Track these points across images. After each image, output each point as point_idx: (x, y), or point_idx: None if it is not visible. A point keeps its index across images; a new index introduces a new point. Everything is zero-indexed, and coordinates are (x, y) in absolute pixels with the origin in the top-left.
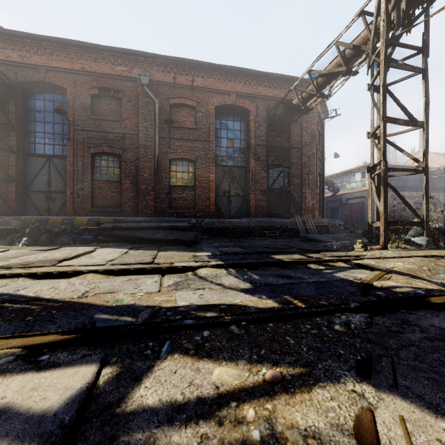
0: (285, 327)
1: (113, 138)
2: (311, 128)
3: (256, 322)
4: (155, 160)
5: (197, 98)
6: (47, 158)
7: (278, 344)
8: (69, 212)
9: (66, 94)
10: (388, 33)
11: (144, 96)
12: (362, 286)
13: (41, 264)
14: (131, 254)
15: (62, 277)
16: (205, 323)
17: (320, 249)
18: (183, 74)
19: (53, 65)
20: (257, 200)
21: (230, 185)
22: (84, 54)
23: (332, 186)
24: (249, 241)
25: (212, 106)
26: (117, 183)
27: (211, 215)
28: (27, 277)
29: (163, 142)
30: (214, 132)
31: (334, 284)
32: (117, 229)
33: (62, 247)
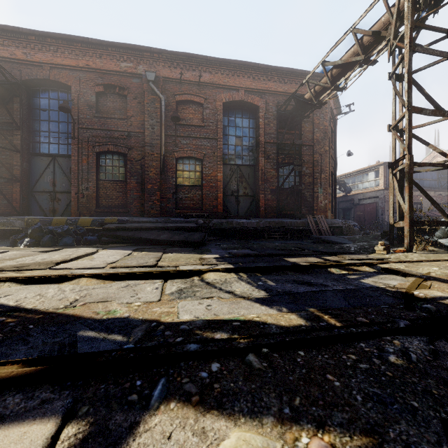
0: (321, 358)
1: (118, 136)
2: (323, 124)
3: (282, 348)
4: (161, 159)
5: (205, 94)
6: (52, 158)
7: (318, 388)
8: (73, 212)
9: (71, 92)
10: (413, 14)
11: (150, 93)
12: (400, 296)
13: (36, 267)
14: (134, 256)
15: (53, 281)
16: (213, 350)
17: (337, 251)
18: (190, 69)
19: (58, 62)
20: (267, 200)
21: (238, 185)
22: (89, 51)
23: (343, 186)
24: (259, 243)
25: (220, 103)
26: (123, 183)
27: (219, 216)
28: (14, 282)
29: (169, 141)
30: (222, 129)
31: (365, 293)
32: (121, 229)
33: (65, 248)
